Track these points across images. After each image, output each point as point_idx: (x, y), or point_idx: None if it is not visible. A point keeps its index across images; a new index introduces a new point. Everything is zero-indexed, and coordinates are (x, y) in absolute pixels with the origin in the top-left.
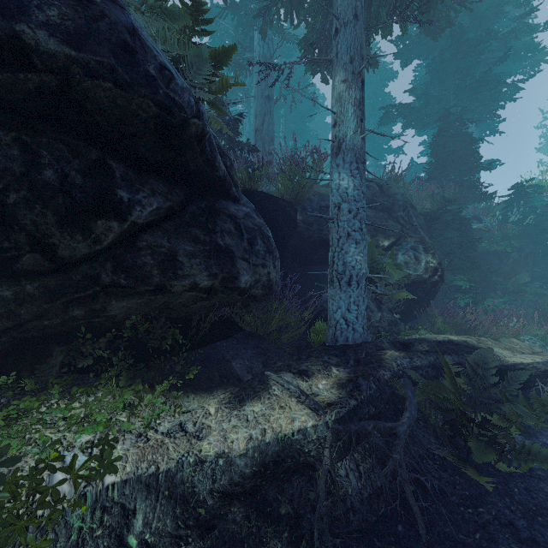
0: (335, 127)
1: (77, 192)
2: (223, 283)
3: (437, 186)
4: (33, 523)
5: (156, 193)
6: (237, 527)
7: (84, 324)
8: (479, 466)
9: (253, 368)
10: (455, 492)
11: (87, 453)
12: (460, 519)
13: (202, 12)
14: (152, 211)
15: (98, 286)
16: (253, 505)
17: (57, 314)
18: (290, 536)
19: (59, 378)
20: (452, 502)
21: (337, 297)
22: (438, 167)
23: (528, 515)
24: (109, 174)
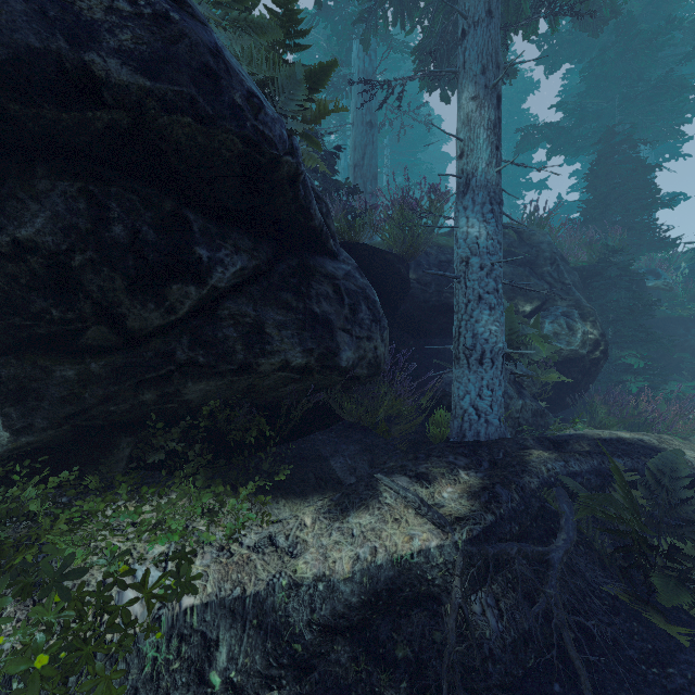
0: (461, 158)
1: (149, 251)
2: (321, 361)
3: (597, 231)
4: (102, 649)
5: (240, 250)
6: (342, 671)
7: (155, 411)
8: (665, 610)
9: (356, 469)
10: (633, 644)
11: (161, 567)
12: (641, 681)
13: (296, 22)
14: (236, 272)
15: (172, 365)
16: (361, 644)
17: (126, 398)
18: (410, 687)
19: (127, 476)
20: (629, 657)
21: (465, 379)
22: (598, 205)
23: None
24: (185, 228)
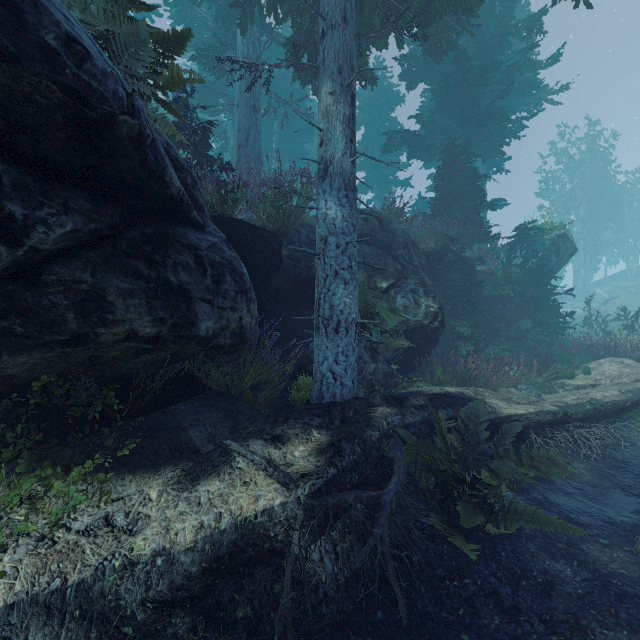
0: (321, 146)
1: None
2: (175, 331)
3: (441, 223)
4: None
5: (71, 211)
6: None
7: None
8: (468, 531)
9: (216, 436)
10: (442, 564)
11: None
12: (444, 594)
13: None
14: (65, 233)
15: None
16: (201, 612)
17: None
18: None
19: None
20: (438, 575)
21: (324, 346)
22: (443, 203)
23: (513, 581)
24: None
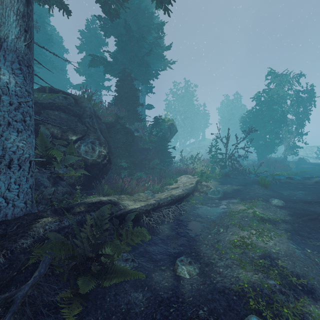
0: None
1: None
2: None
3: (117, 109)
4: None
5: None
6: None
7: None
8: (91, 290)
9: None
10: None
11: None
12: None
13: None
14: None
15: None
16: None
17: None
18: None
19: None
20: None
21: None
22: (118, 98)
23: (108, 318)
24: None
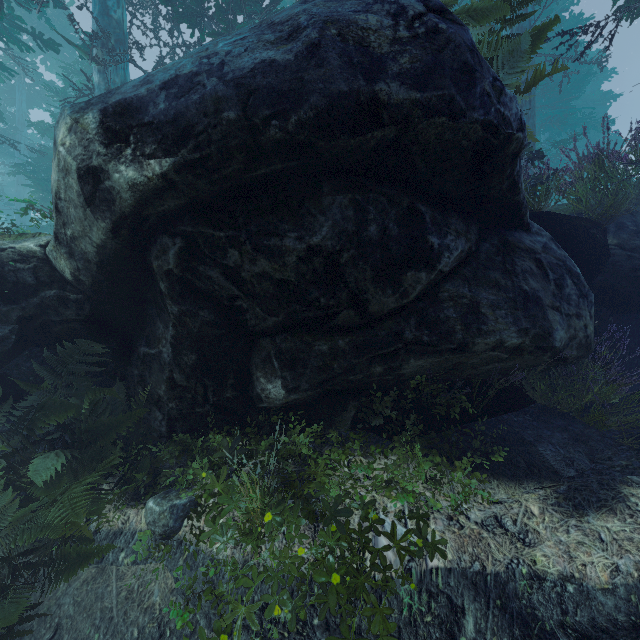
0: None
1: (392, 244)
2: (534, 342)
3: None
4: (371, 583)
5: (459, 234)
6: None
7: (375, 381)
8: None
9: (573, 460)
10: None
11: (402, 523)
12: None
13: None
14: (457, 255)
15: (400, 343)
16: None
17: (361, 370)
18: None
19: (357, 434)
20: None
21: None
22: None
23: None
24: (419, 220)
